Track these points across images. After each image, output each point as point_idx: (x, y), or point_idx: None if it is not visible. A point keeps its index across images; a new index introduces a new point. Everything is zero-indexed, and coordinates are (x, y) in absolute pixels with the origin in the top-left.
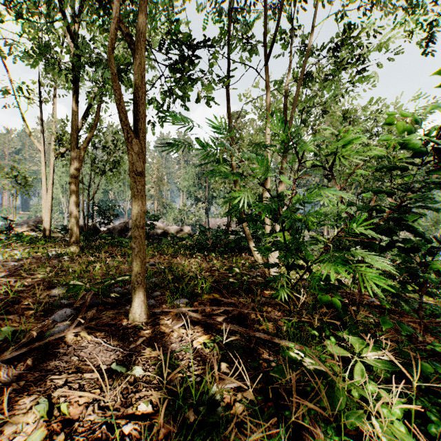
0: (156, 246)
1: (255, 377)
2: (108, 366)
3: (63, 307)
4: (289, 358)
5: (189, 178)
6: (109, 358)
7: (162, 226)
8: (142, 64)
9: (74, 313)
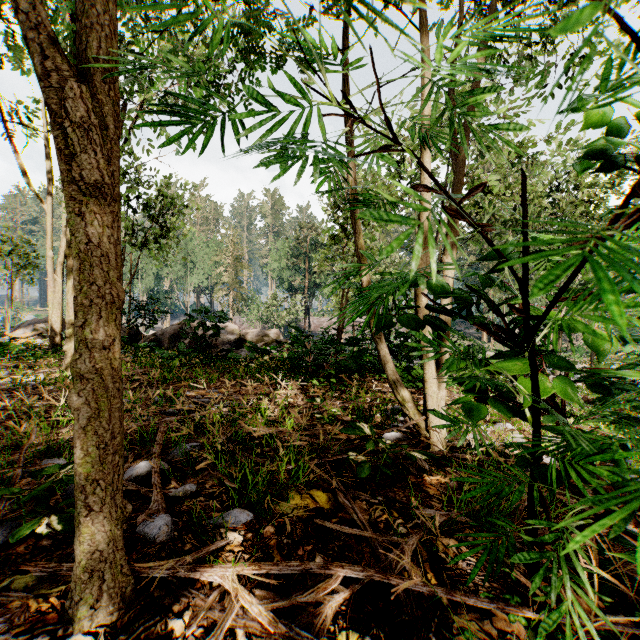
0: (218, 364)
1: None
2: None
3: None
4: None
5: (281, 257)
6: None
7: (238, 329)
8: None
9: None
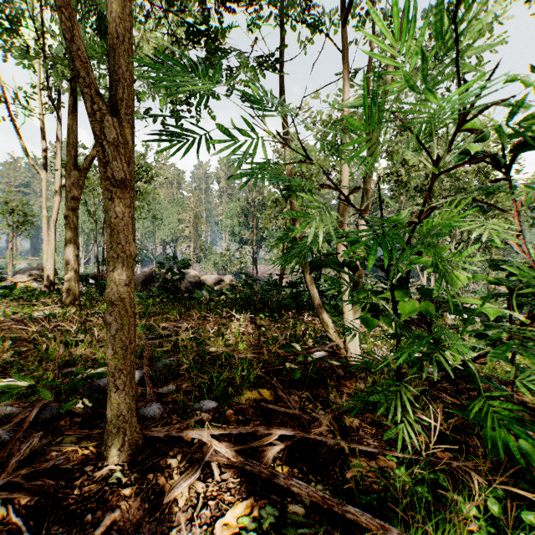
0: (184, 303)
1: None
2: None
3: None
4: None
5: (233, 215)
6: None
7: (198, 275)
8: None
9: (8, 438)
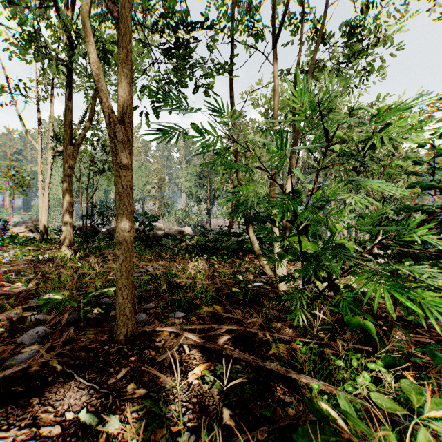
0: (154, 248)
1: (269, 436)
2: (75, 415)
3: (36, 325)
4: (316, 413)
5: (191, 178)
6: (79, 401)
7: (163, 227)
8: (128, 34)
9: (49, 332)
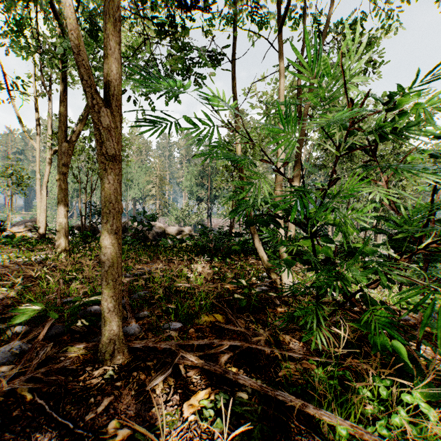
0: (153, 249)
1: None
2: None
3: (12, 339)
4: None
5: (192, 177)
6: None
7: (163, 226)
8: (115, 4)
9: (26, 348)
